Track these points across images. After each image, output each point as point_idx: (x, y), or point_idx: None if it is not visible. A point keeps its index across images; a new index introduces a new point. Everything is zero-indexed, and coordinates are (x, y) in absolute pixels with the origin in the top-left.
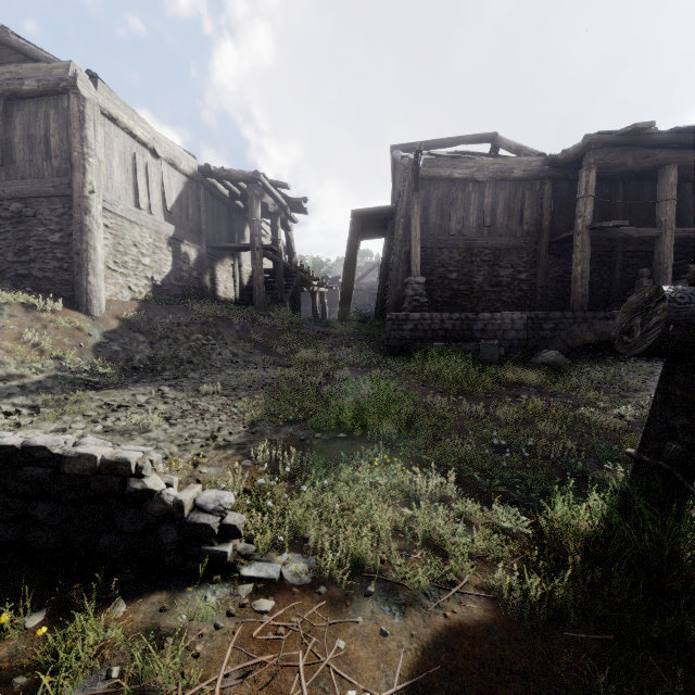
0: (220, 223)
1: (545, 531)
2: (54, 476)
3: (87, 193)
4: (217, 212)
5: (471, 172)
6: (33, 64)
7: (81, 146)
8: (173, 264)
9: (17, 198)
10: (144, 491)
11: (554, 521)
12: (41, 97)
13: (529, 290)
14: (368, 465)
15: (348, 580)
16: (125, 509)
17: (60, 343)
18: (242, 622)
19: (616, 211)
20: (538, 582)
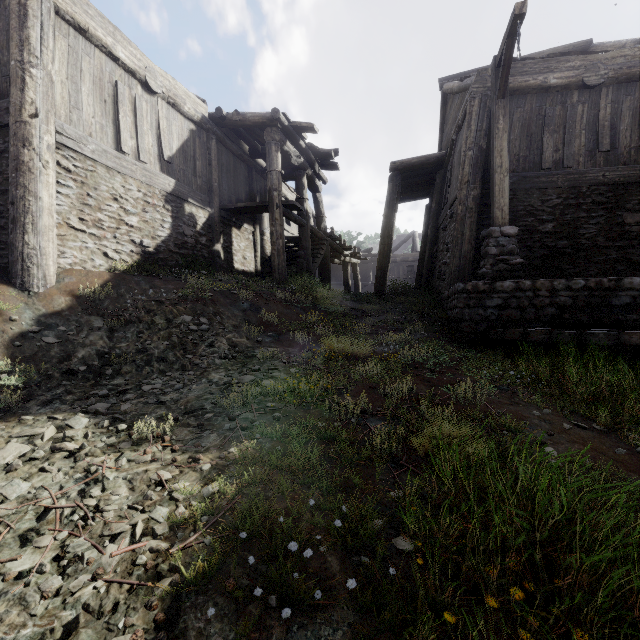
0: (238, 183)
1: None
2: None
3: (26, 117)
4: (234, 170)
5: (578, 73)
6: None
7: (20, 51)
8: (172, 227)
9: None
10: None
11: None
12: None
13: None
14: None
15: None
16: None
17: None
18: None
19: None
20: None
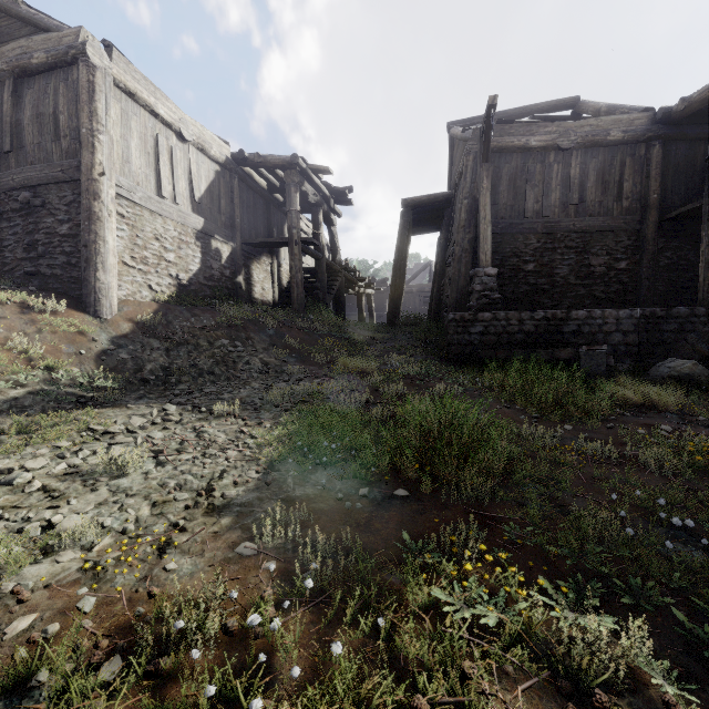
0: (257, 217)
1: None
2: None
3: (96, 176)
4: (253, 205)
5: (553, 138)
6: (43, 35)
7: (90, 121)
8: (202, 261)
9: (27, 186)
10: None
11: None
12: (51, 70)
13: (630, 282)
14: (453, 566)
15: None
16: None
17: (55, 350)
18: None
19: None
20: None
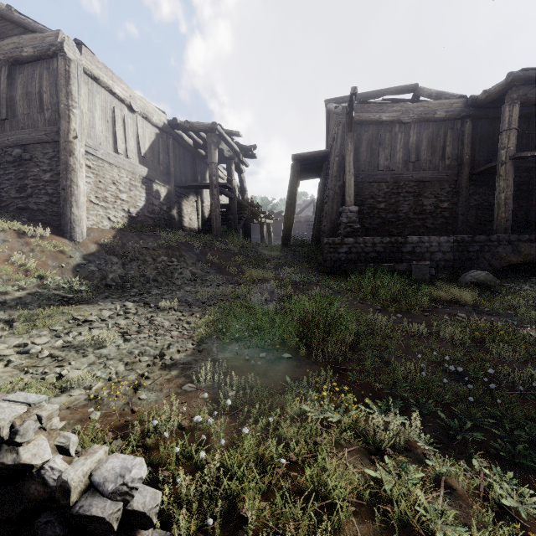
0: (186, 167)
1: None
2: None
3: (71, 139)
4: (183, 158)
5: (398, 114)
6: (30, 35)
7: (67, 99)
8: (146, 199)
9: (18, 145)
10: (17, 466)
11: None
12: (37, 61)
13: (450, 217)
14: (316, 394)
15: None
16: None
17: (44, 264)
18: None
19: (533, 144)
20: None
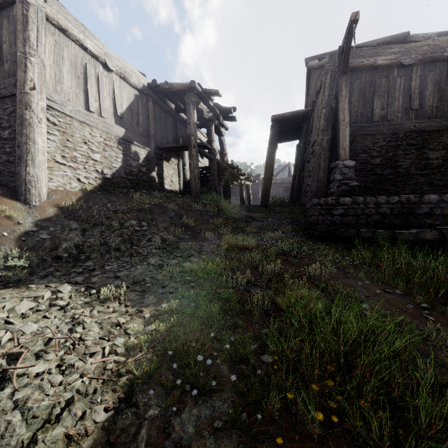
0: (167, 130)
1: None
2: None
3: (27, 90)
4: (165, 121)
5: (397, 56)
6: None
7: (24, 46)
8: (123, 160)
9: None
10: None
11: None
12: None
13: None
14: None
15: None
16: None
17: None
18: None
19: None
20: None
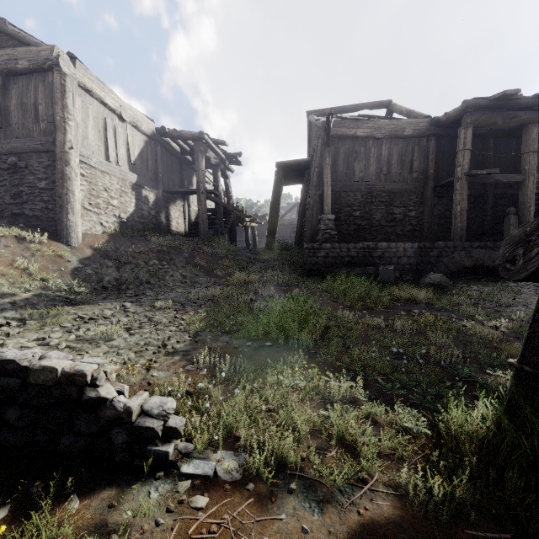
0: (173, 172)
1: (442, 432)
2: (22, 385)
3: (67, 149)
4: (171, 164)
5: (371, 131)
6: (25, 48)
7: (63, 111)
8: (136, 205)
9: (13, 153)
10: (98, 399)
11: (450, 424)
12: (32, 73)
13: (417, 225)
14: (290, 370)
15: (273, 477)
16: (82, 414)
17: (45, 268)
18: (180, 519)
19: (487, 161)
20: (439, 482)
